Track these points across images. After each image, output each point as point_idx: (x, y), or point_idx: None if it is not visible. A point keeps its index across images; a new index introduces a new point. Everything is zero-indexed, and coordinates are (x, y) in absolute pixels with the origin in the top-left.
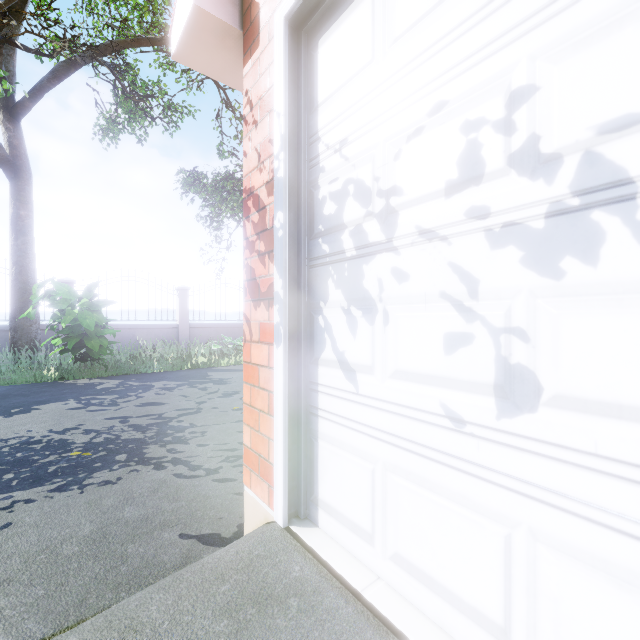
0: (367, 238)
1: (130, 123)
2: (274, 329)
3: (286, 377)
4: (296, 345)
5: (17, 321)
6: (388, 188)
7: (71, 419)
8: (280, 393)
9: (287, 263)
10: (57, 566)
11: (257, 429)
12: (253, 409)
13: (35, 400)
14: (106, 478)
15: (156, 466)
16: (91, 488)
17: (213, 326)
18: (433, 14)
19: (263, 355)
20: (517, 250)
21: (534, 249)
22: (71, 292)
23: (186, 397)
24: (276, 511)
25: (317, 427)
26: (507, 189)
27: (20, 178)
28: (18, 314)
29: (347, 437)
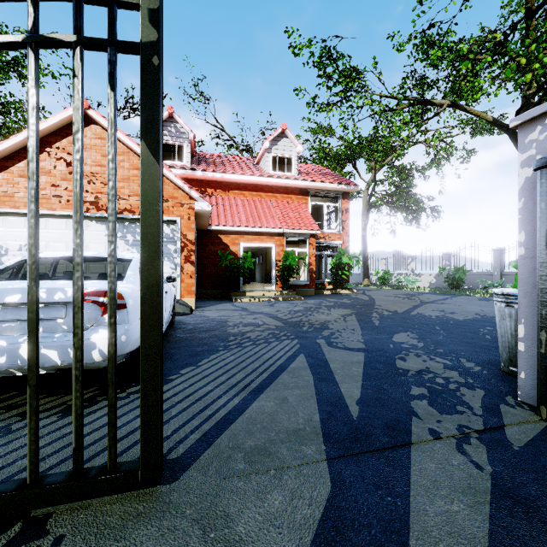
0: (2, 253)
1: None
2: None
3: None
4: None
5: None
6: (7, 247)
7: None
8: None
9: None
10: None
11: None
12: None
13: None
14: None
15: None
16: None
17: None
18: (15, 229)
19: None
20: None
21: None
22: None
23: None
24: None
25: None
26: (25, 253)
27: None
28: None
29: None
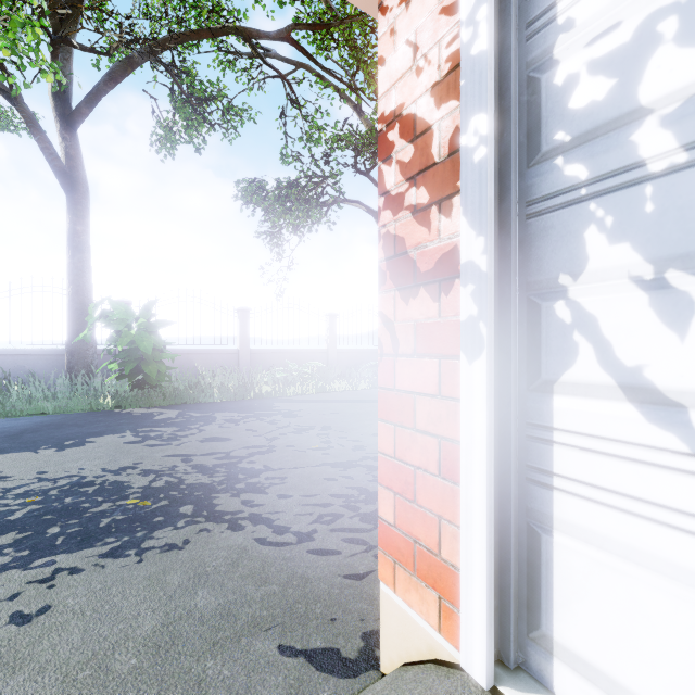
0: None
1: (188, 130)
2: (461, 329)
3: (491, 415)
4: (496, 358)
5: (74, 344)
6: None
7: (127, 455)
8: (479, 443)
9: (492, 207)
10: (106, 694)
11: (410, 498)
12: (400, 464)
13: (90, 431)
14: (170, 540)
15: (231, 525)
16: (152, 555)
17: (275, 351)
18: None
19: (425, 376)
20: None
21: None
22: (128, 311)
23: (254, 432)
24: (467, 653)
25: (549, 508)
26: None
27: (77, 191)
28: (75, 337)
29: (653, 541)
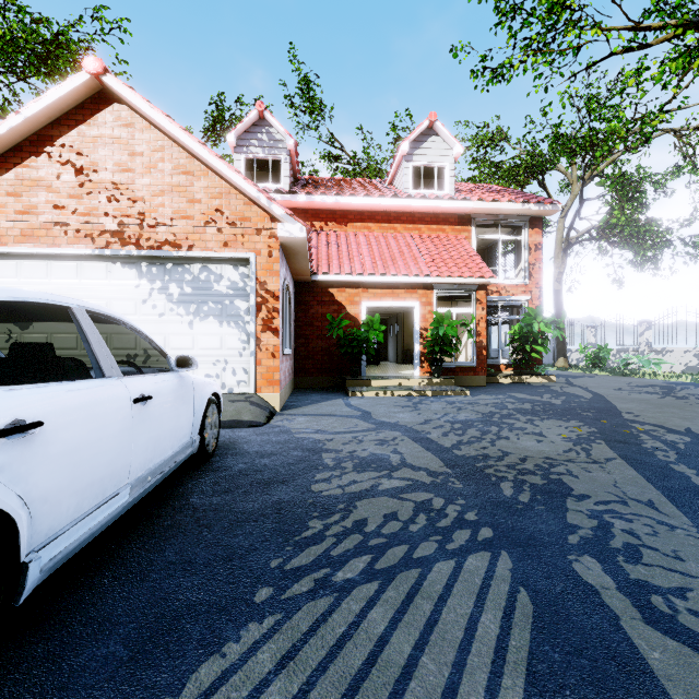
0: None
1: None
2: None
3: None
4: None
5: None
6: None
7: None
8: None
9: None
10: None
11: None
12: None
13: None
14: None
15: None
16: None
17: None
18: (3, 279)
19: None
20: (19, 327)
21: (21, 327)
22: None
23: None
24: None
25: None
26: None
27: None
28: None
29: None
